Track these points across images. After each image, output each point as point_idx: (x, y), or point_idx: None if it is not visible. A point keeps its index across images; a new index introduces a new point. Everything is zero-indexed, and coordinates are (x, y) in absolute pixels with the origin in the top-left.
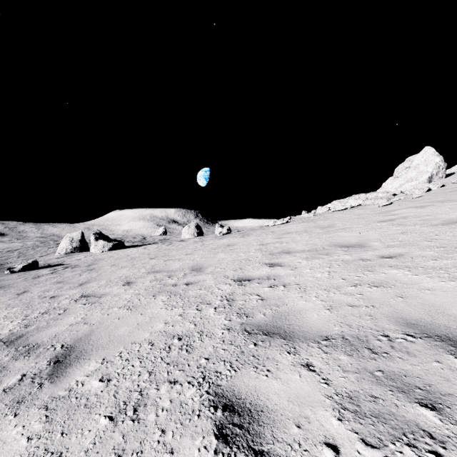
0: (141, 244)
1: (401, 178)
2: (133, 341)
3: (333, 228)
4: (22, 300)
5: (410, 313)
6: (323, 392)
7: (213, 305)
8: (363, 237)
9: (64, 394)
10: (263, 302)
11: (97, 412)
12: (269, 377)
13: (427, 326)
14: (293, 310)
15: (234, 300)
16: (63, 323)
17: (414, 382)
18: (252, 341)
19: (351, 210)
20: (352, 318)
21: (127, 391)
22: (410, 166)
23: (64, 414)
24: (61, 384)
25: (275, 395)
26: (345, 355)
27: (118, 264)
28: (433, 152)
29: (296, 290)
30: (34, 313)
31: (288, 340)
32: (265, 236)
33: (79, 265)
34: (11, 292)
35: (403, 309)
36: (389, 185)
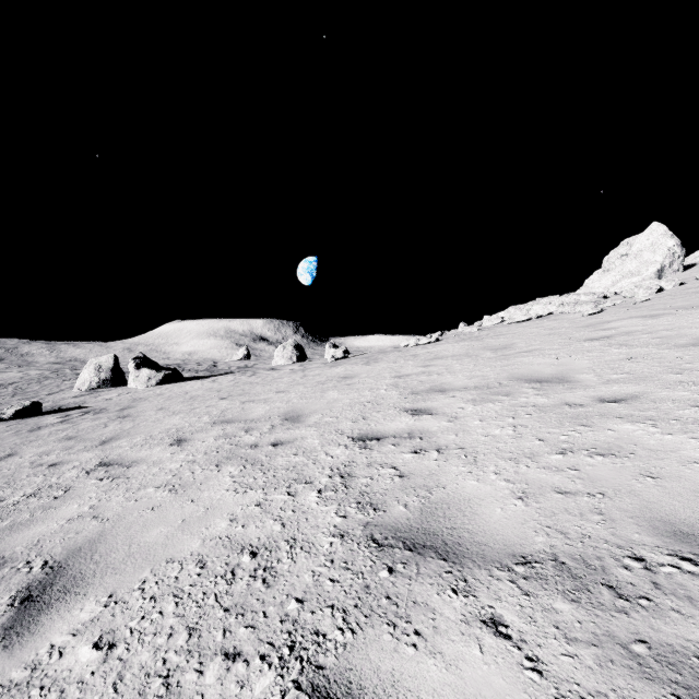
0: (209, 374)
1: (614, 272)
2: (171, 557)
3: (511, 350)
4: (2, 471)
5: (675, 511)
6: (533, 693)
7: (317, 486)
8: (564, 365)
9: (21, 678)
10: (404, 481)
11: None
12: (420, 650)
13: None
14: (458, 499)
15: (353, 476)
16: (57, 515)
17: None
18: (385, 563)
19: (538, 321)
20: (567, 519)
21: (141, 675)
22: (629, 252)
23: None
24: (22, 652)
25: (433, 698)
26: (565, 600)
27: (169, 408)
28: (665, 231)
29: (460, 459)
30: (15, 496)
31: (452, 562)
32: (404, 363)
33: (107, 408)
34: None
35: (661, 502)
36: (595, 282)
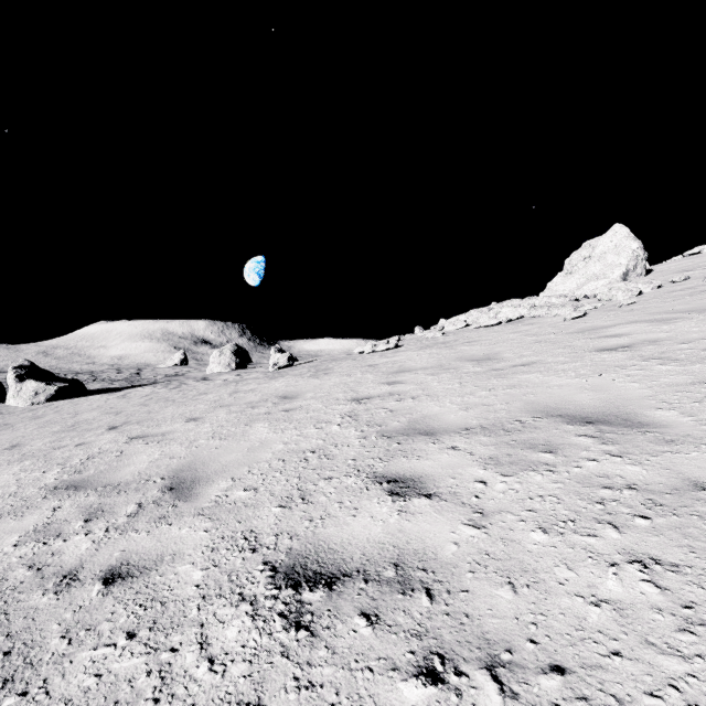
0: (126, 385)
1: (578, 275)
2: None
3: (500, 361)
4: None
5: None
6: None
7: None
8: (605, 390)
9: None
10: None
11: None
12: None
13: None
14: None
15: None
16: None
17: None
18: None
19: (511, 326)
20: None
21: None
22: (592, 254)
23: None
24: None
25: None
26: None
27: (27, 444)
28: (627, 233)
29: None
30: None
31: None
32: (361, 377)
33: None
34: None
35: None
36: (559, 285)
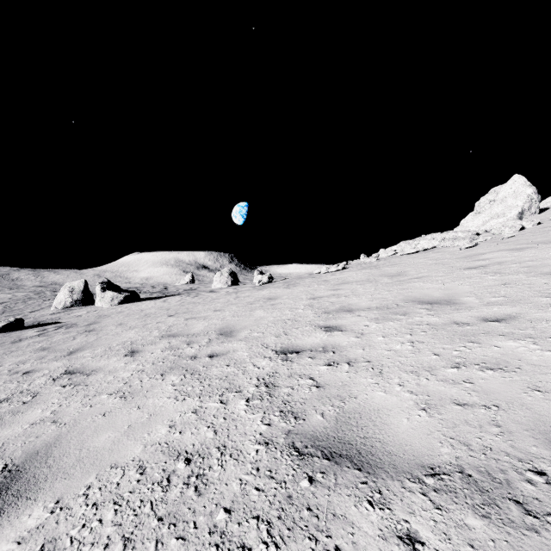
0: (161, 296)
1: (484, 214)
2: (115, 463)
3: (404, 276)
4: None
5: None
6: None
7: (245, 395)
8: (450, 290)
9: None
10: (320, 391)
11: None
12: None
13: None
14: (368, 409)
15: (276, 385)
16: (23, 419)
17: None
18: (305, 472)
19: (424, 253)
20: (468, 430)
21: None
22: (496, 198)
23: None
24: None
25: None
26: (475, 515)
27: (127, 323)
28: (524, 182)
29: (368, 371)
30: None
31: (367, 472)
32: (317, 287)
33: (77, 324)
34: None
35: None
36: (469, 222)
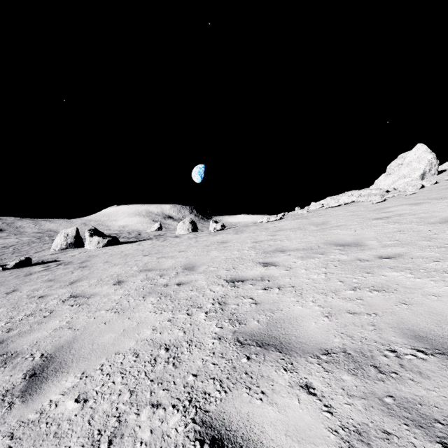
0: (136, 240)
1: (394, 175)
2: (117, 351)
3: (327, 225)
4: (10, 300)
5: (417, 324)
6: (327, 424)
7: (205, 310)
8: (359, 235)
9: (34, 418)
10: (257, 306)
11: (67, 444)
12: (264, 401)
13: (438, 340)
14: (289, 317)
15: (226, 303)
16: (47, 327)
17: (432, 413)
18: (245, 354)
19: (345, 207)
20: (353, 328)
21: (104, 416)
22: (403, 162)
23: (30, 445)
24: (33, 404)
25: (270, 427)
26: (348, 374)
27: (112, 261)
28: (426, 149)
29: (292, 293)
30: (19, 315)
31: (285, 353)
32: (259, 233)
33: (73, 262)
34: (1, 291)
35: (409, 318)
36: (382, 182)
